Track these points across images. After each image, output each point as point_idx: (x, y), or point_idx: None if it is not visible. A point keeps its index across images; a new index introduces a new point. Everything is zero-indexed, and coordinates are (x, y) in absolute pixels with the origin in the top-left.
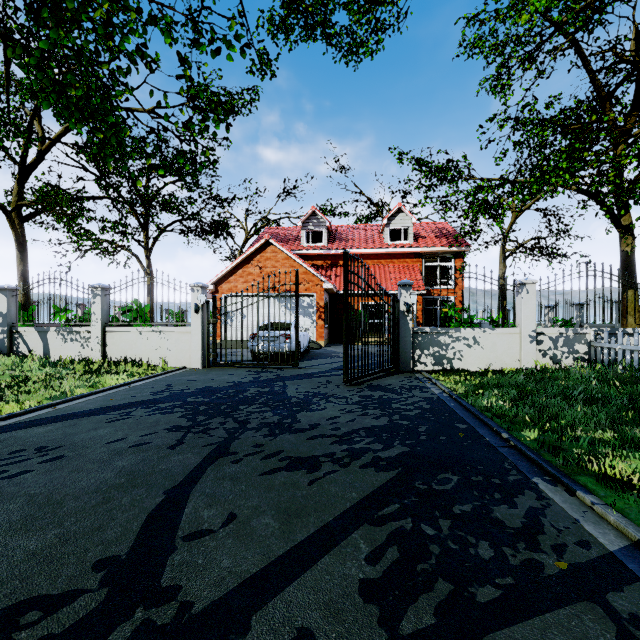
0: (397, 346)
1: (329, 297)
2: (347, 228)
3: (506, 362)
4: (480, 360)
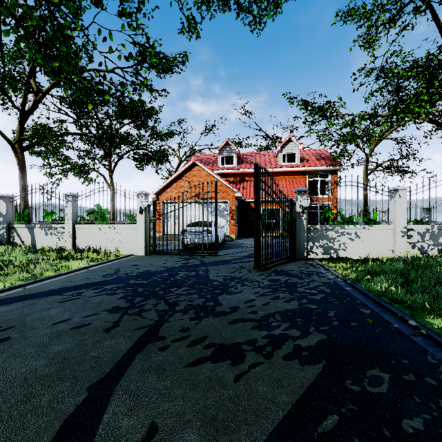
0: (294, 239)
1: (238, 203)
2: (251, 154)
3: (382, 252)
4: (360, 250)
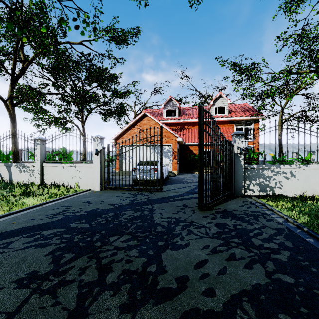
0: (232, 178)
1: (179, 146)
2: (189, 108)
3: (317, 190)
4: (296, 189)
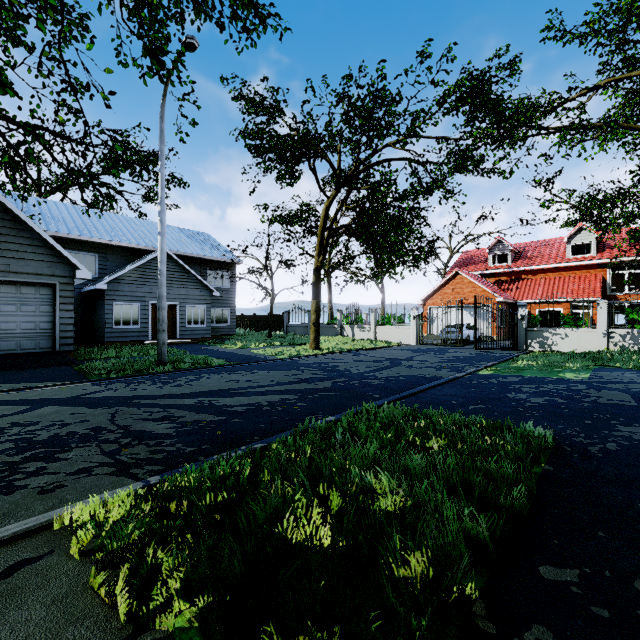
0: (516, 337)
1: (509, 305)
2: (536, 244)
3: (587, 348)
4: (569, 346)
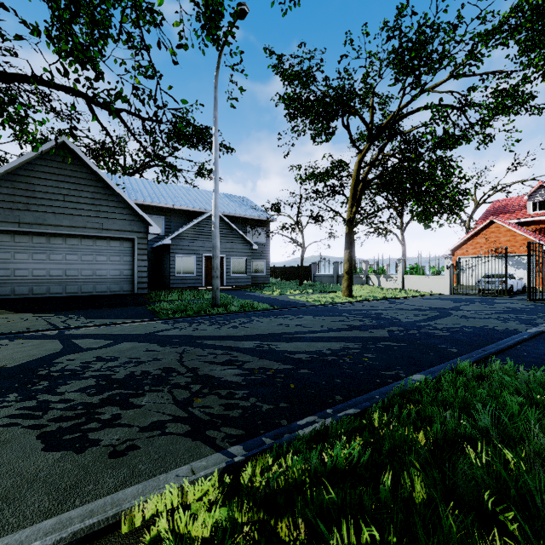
0: None
1: None
2: None
3: None
4: None
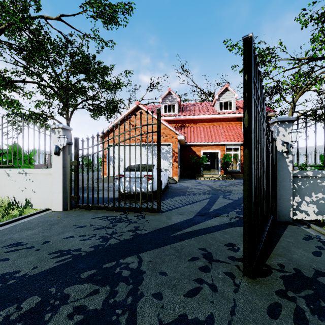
0: (273, 192)
1: (180, 147)
2: (190, 104)
3: None
4: None
